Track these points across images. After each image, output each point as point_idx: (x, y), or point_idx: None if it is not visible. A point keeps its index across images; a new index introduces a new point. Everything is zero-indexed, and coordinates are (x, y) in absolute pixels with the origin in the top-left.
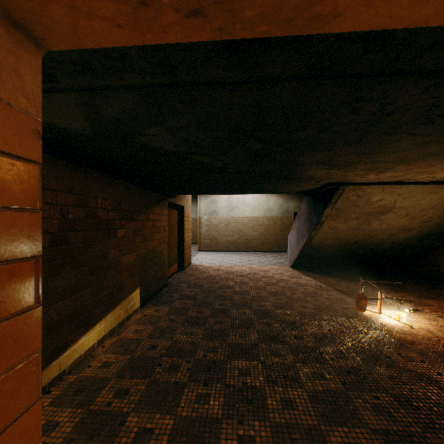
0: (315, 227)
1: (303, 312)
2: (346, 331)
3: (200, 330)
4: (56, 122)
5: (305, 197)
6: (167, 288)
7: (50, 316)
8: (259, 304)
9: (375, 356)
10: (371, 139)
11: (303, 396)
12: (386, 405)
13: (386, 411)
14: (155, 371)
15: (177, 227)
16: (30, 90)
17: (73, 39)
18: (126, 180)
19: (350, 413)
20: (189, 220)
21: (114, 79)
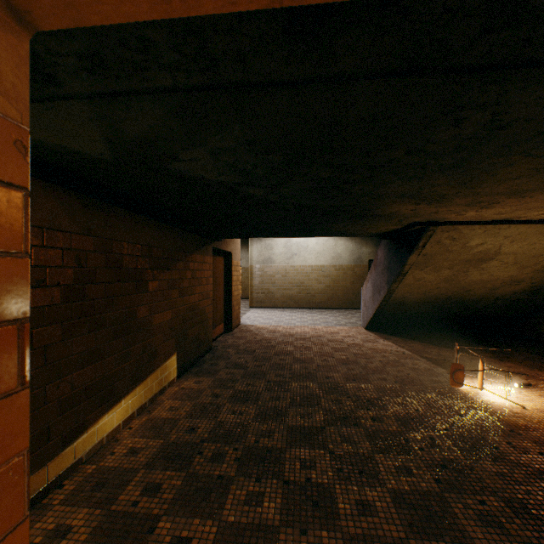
0: (396, 279)
1: (382, 386)
2: (438, 411)
3: (251, 408)
4: (67, 143)
5: (383, 240)
6: (211, 354)
7: (63, 390)
8: (326, 375)
9: (478, 446)
10: (475, 163)
11: (385, 498)
12: (496, 513)
13: (495, 520)
14: (195, 461)
15: (224, 278)
16: (10, 85)
17: (70, 10)
18: (159, 219)
19: (448, 522)
20: (237, 269)
21: (135, 80)
